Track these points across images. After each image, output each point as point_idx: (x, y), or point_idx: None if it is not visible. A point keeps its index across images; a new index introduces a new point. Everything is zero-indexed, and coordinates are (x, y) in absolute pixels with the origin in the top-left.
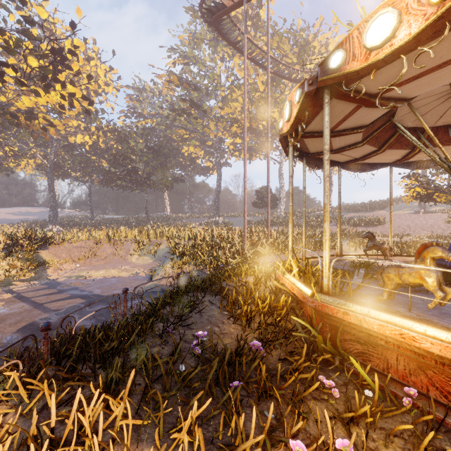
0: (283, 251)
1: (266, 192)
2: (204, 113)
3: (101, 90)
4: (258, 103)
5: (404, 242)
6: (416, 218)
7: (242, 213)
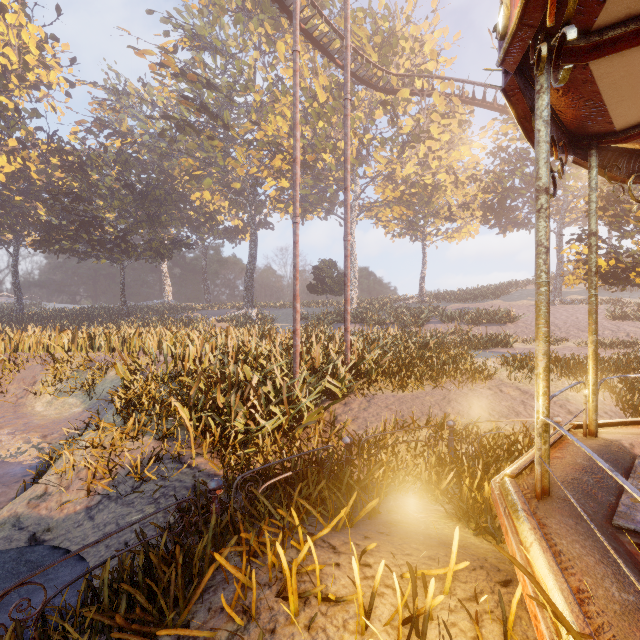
0: (382, 387)
1: (329, 268)
2: (224, 128)
3: (32, 75)
4: (317, 120)
5: (608, 360)
6: (555, 311)
7: (290, 303)
